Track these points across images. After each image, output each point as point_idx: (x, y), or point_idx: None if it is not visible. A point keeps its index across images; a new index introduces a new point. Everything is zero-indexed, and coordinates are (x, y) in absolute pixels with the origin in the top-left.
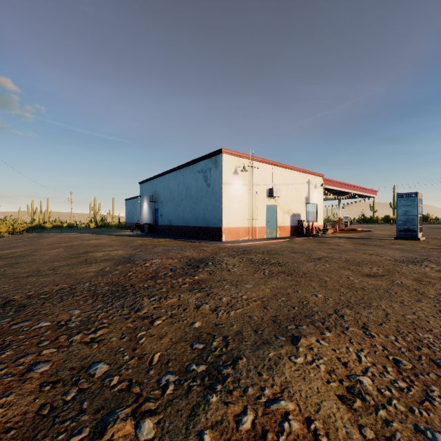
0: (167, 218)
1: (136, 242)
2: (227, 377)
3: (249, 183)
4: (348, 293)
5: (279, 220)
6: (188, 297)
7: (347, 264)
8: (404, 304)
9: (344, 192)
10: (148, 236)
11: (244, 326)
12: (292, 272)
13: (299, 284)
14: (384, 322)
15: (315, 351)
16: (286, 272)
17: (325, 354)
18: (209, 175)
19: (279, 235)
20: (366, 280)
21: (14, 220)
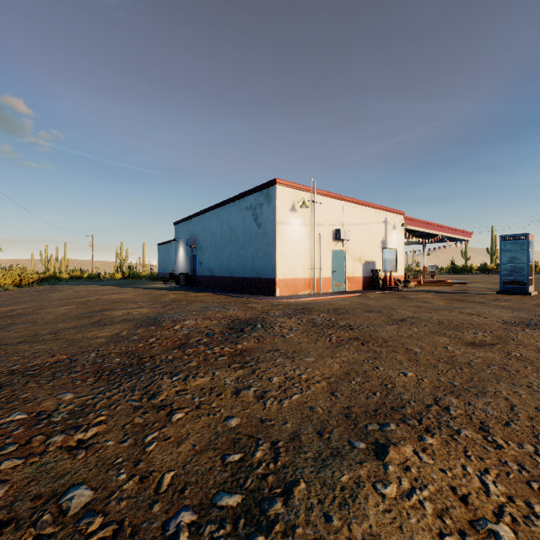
0: (207, 267)
1: (168, 297)
2: (275, 523)
3: (310, 223)
4: (449, 372)
5: (348, 269)
6: (225, 375)
7: (441, 328)
8: (534, 389)
9: (431, 234)
10: (184, 289)
11: (302, 424)
12: (368, 339)
13: (379, 356)
14: (510, 419)
15: (414, 473)
16: (360, 339)
17: (430, 479)
18: (260, 212)
19: (348, 288)
20: (470, 350)
21: (22, 270)
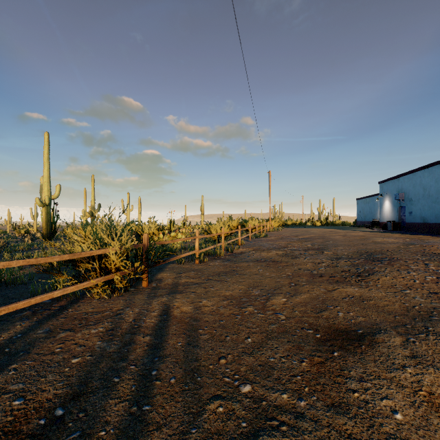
0: (418, 216)
1: (393, 236)
2: None
3: None
4: None
5: None
6: None
7: None
8: None
9: None
10: (396, 232)
11: None
12: None
13: None
14: None
15: None
16: None
17: None
18: None
19: None
20: None
21: (279, 219)
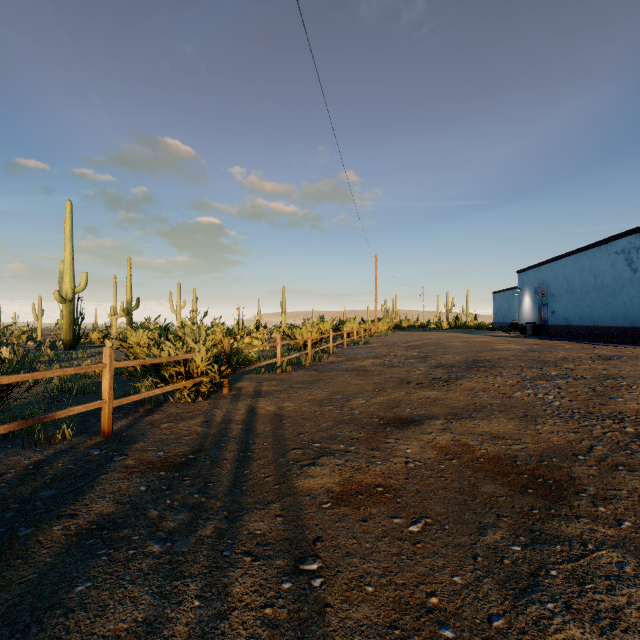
0: (561, 316)
1: (525, 342)
2: (617, 379)
3: None
4: None
5: None
6: (597, 366)
7: None
8: None
9: None
10: (534, 337)
11: (637, 375)
12: None
13: None
14: None
15: None
16: None
17: None
18: (636, 257)
19: None
20: None
21: (389, 319)
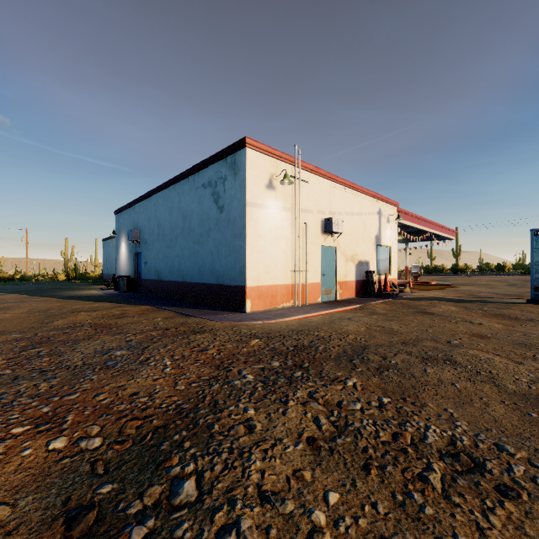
0: (153, 268)
1: (72, 317)
2: None
3: (293, 207)
4: None
5: (340, 271)
6: None
7: None
8: None
9: (417, 231)
10: (119, 298)
11: None
12: None
13: None
14: None
15: None
16: None
17: None
18: (222, 190)
19: (340, 296)
20: None
21: None
